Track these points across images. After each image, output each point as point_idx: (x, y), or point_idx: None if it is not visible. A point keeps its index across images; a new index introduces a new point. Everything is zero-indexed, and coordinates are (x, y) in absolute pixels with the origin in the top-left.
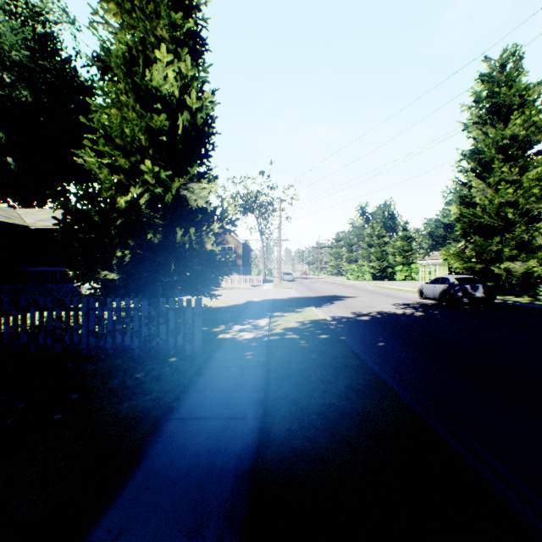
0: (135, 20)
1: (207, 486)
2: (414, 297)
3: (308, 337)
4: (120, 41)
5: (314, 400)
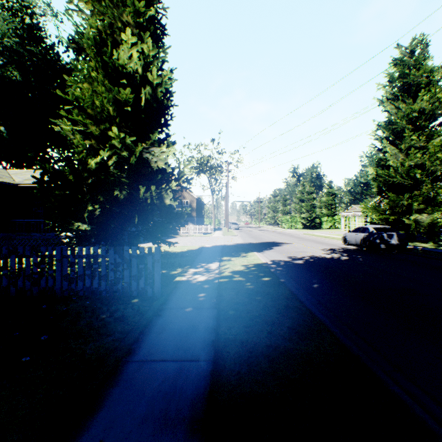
0: (104, 8)
1: (160, 438)
2: (339, 243)
3: (253, 279)
4: (91, 25)
5: (261, 342)
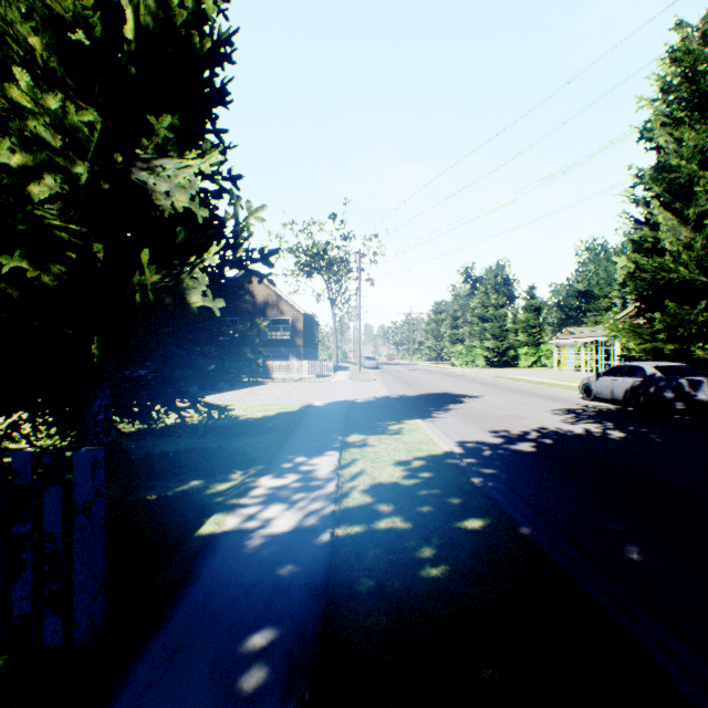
0: None
1: None
2: (572, 396)
3: (437, 529)
4: None
5: None
